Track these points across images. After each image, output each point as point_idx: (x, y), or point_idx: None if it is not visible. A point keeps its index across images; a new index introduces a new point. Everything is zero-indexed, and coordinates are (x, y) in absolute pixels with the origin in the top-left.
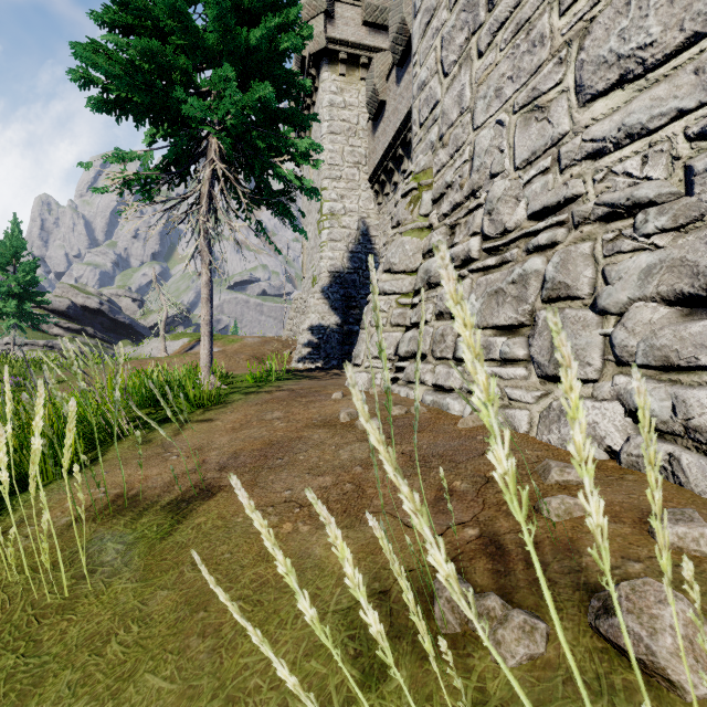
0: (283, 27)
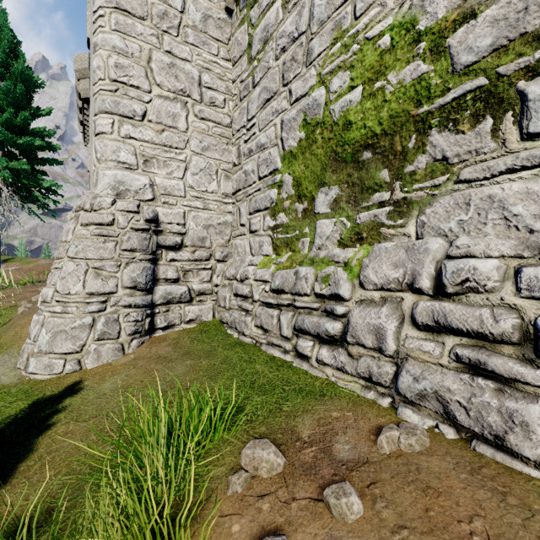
0: (38, 132)
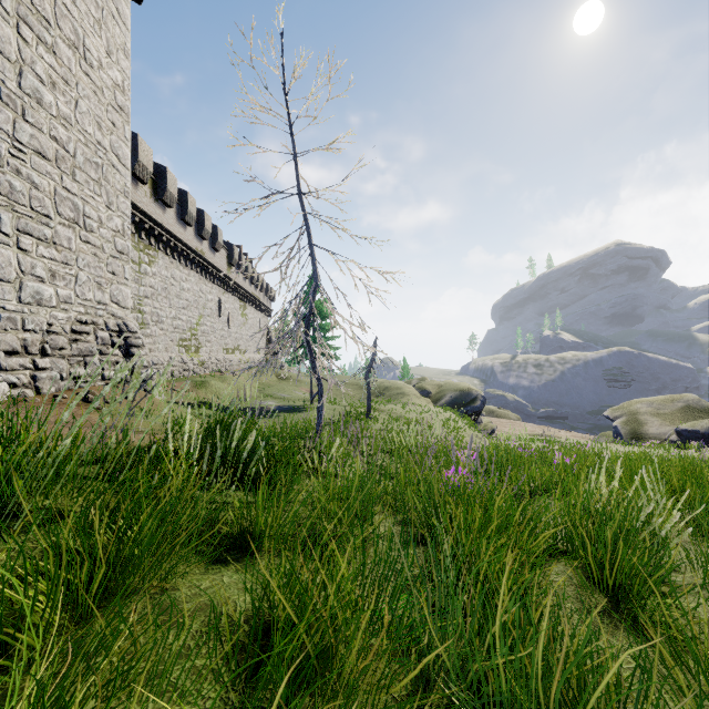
0: None
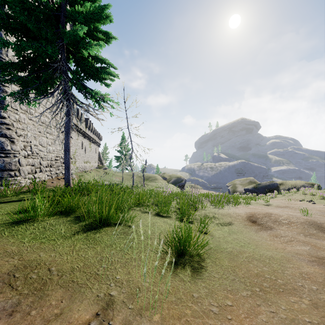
0: None
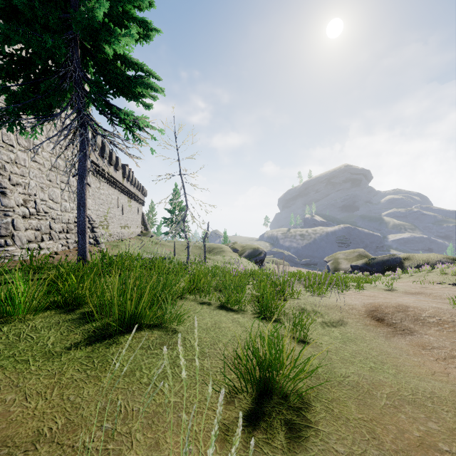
0: None
